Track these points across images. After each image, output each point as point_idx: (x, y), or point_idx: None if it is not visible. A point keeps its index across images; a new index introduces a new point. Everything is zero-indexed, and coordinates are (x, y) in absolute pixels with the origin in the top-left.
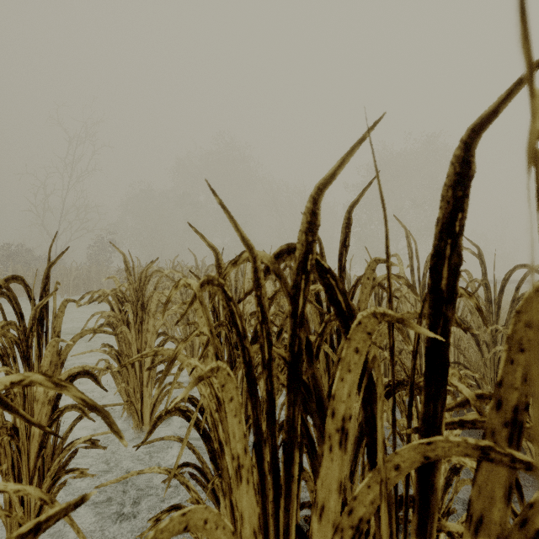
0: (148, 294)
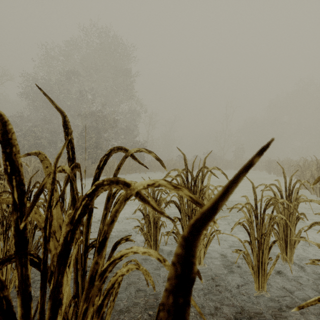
0: (311, 166)
